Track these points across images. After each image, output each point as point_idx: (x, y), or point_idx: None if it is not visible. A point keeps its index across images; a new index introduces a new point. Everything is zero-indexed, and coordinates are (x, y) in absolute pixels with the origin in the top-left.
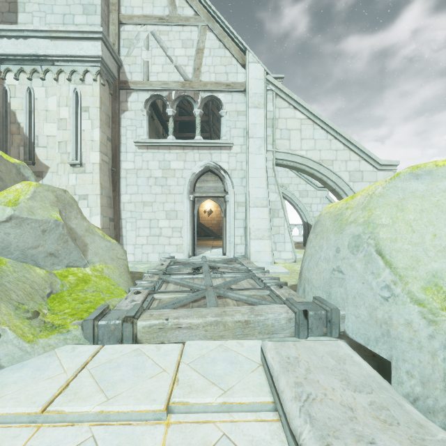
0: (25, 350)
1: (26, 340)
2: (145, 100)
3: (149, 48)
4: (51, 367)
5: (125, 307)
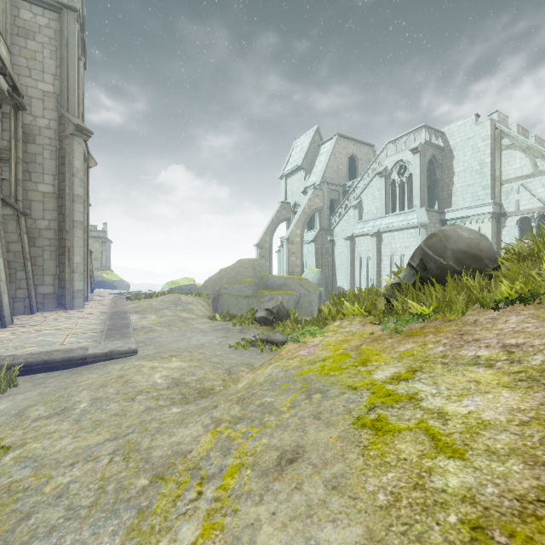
0: None
1: None
2: (517, 220)
3: (519, 193)
4: None
5: None
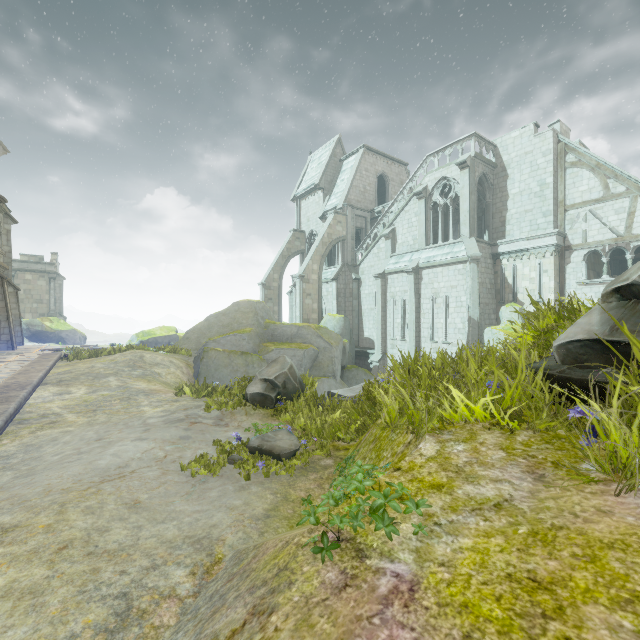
0: None
1: None
2: (584, 255)
3: (587, 221)
4: None
5: None
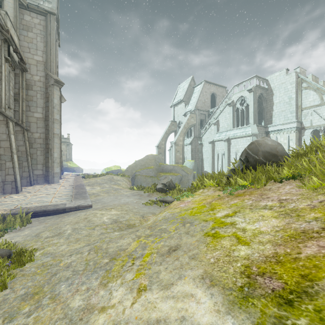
0: None
1: None
2: (311, 131)
3: (312, 115)
4: None
5: None
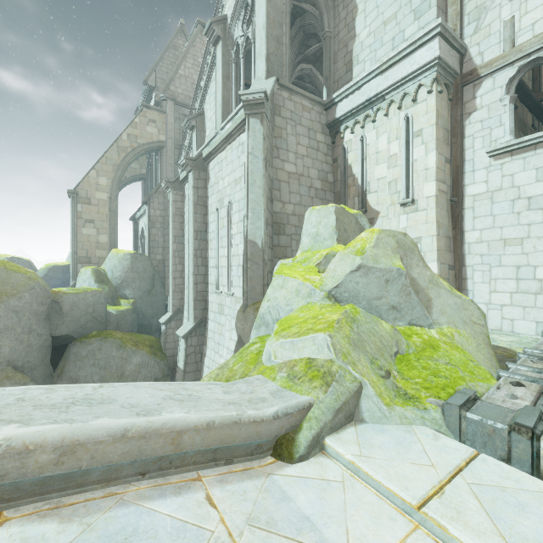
0: (383, 413)
1: (384, 402)
2: (508, 80)
3: None
4: (414, 449)
5: (502, 403)
